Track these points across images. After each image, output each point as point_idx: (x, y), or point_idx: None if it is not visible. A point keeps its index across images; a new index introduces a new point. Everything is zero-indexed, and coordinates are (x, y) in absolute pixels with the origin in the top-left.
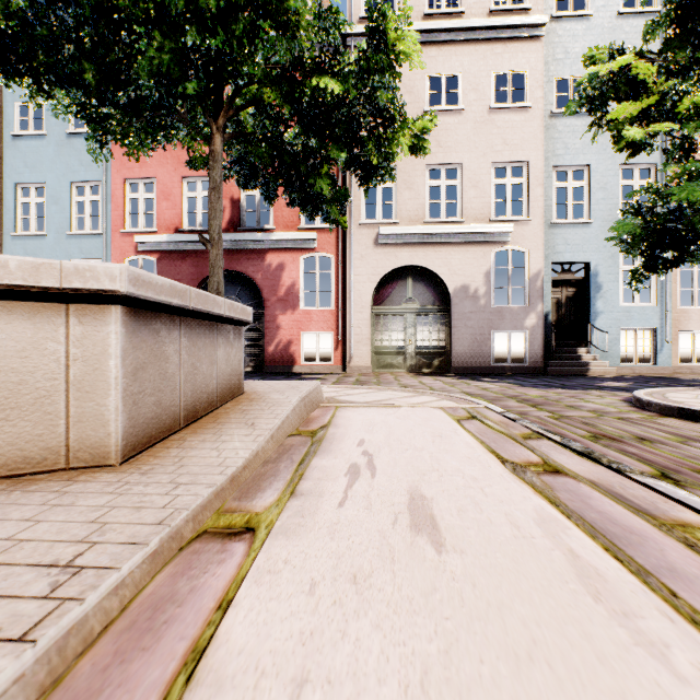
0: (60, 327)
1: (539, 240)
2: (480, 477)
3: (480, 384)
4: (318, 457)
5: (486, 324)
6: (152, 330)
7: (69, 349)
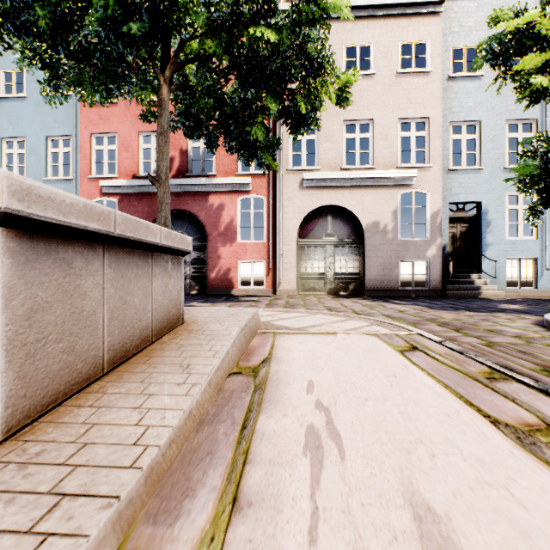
0: None
1: (439, 183)
2: (486, 458)
3: (394, 306)
4: (265, 414)
5: (393, 254)
6: (60, 261)
7: None
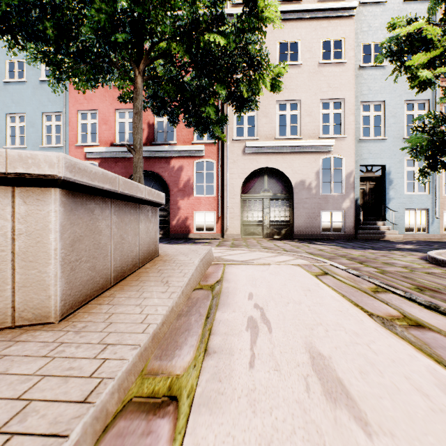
0: (7, 206)
1: (352, 150)
2: (360, 332)
3: (316, 246)
4: (220, 310)
5: (316, 206)
6: (87, 209)
7: (15, 225)
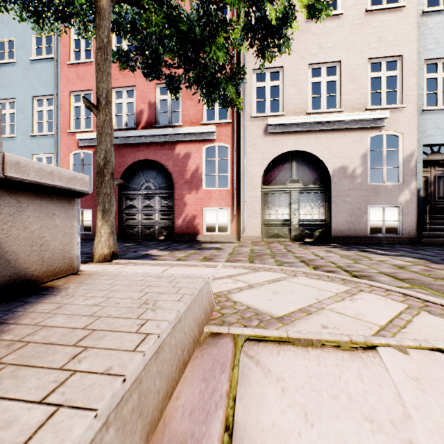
0: None
1: (413, 124)
2: None
3: (382, 258)
4: None
5: (362, 200)
6: None
7: None
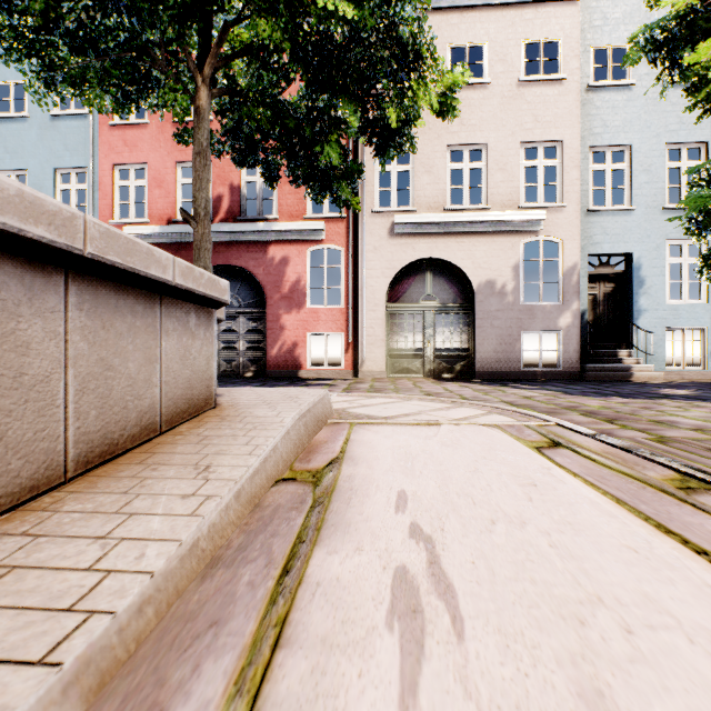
0: None
1: (575, 228)
2: None
3: (518, 391)
4: (324, 547)
5: (514, 323)
6: None
7: None
